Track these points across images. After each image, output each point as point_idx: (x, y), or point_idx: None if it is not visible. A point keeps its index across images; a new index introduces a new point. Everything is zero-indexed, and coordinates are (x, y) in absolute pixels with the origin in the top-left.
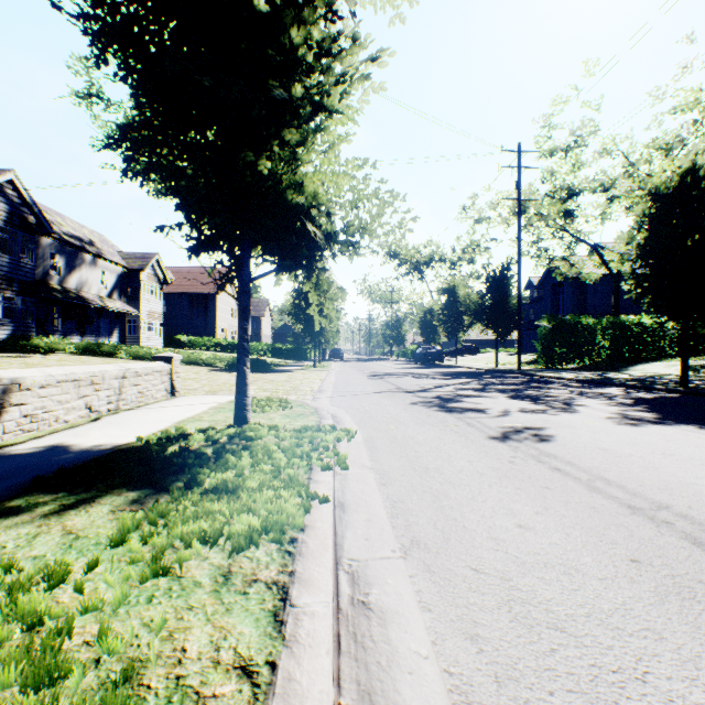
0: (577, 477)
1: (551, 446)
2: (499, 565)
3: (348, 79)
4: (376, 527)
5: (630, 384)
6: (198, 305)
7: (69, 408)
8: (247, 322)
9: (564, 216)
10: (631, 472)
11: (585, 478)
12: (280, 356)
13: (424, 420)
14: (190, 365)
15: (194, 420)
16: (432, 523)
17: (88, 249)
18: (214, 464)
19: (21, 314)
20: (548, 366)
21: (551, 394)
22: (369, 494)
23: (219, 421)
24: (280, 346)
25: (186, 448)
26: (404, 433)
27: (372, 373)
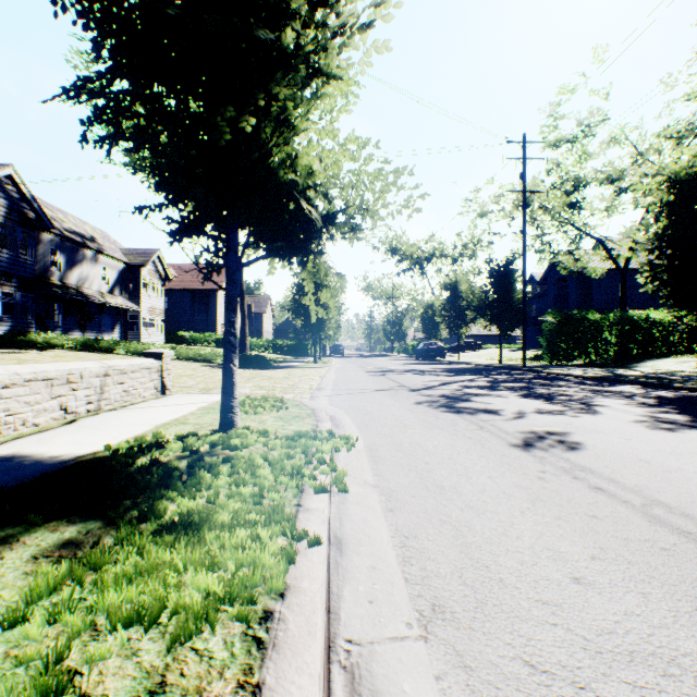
0: (628, 501)
1: (583, 457)
2: (565, 657)
3: (348, 34)
4: (383, 580)
5: (646, 382)
6: (200, 301)
7: (40, 409)
8: (234, 314)
9: (570, 208)
10: (692, 493)
11: (639, 503)
12: (281, 352)
13: (432, 422)
14: (188, 361)
15: (178, 423)
16: (457, 575)
17: (89, 245)
18: (185, 482)
19: (21, 310)
20: (553, 362)
21: (564, 393)
22: (373, 524)
23: (205, 424)
24: (281, 342)
25: (157, 461)
26: (411, 439)
27: (374, 370)
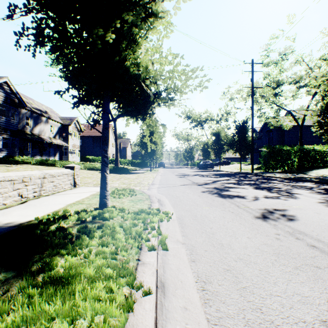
0: None
1: (298, 225)
2: None
3: None
4: (192, 320)
5: (316, 181)
6: (96, 142)
7: (7, 196)
8: (106, 146)
9: (275, 95)
10: None
11: None
12: (134, 165)
13: (211, 203)
14: (90, 170)
15: (78, 203)
16: (242, 316)
17: (44, 115)
18: (74, 242)
19: (11, 145)
20: (266, 170)
21: (276, 187)
22: (183, 272)
23: (92, 204)
24: (134, 161)
25: (60, 228)
26: (201, 213)
27: (179, 174)
